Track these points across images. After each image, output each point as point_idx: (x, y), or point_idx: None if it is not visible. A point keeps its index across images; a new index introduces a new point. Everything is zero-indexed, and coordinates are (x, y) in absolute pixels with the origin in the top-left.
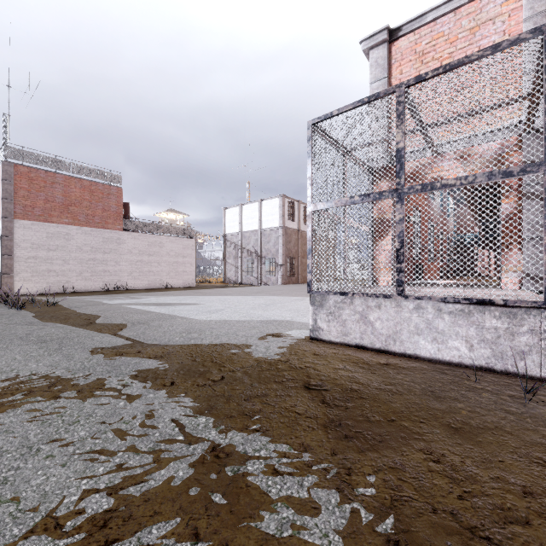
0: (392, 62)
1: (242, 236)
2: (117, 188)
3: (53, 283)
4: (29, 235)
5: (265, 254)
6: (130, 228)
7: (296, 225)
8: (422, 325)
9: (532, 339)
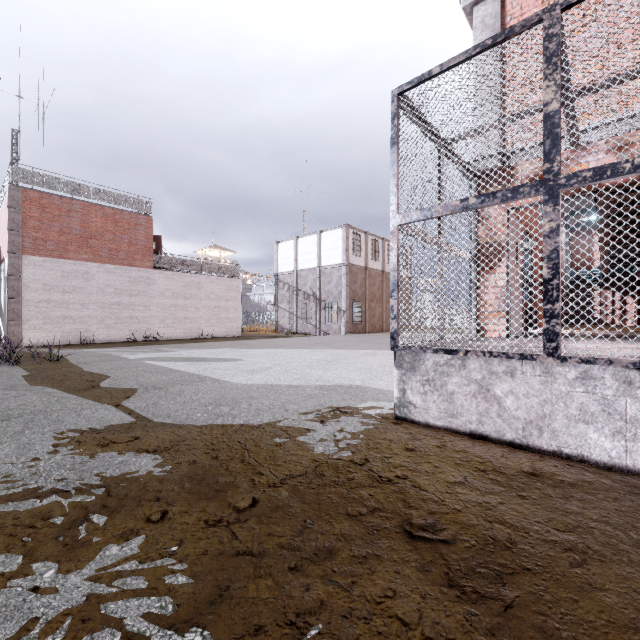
0: (507, 20)
1: (298, 276)
2: (146, 218)
3: (69, 332)
4: (40, 273)
5: (325, 297)
6: (163, 265)
7: (363, 262)
8: (594, 407)
9: None
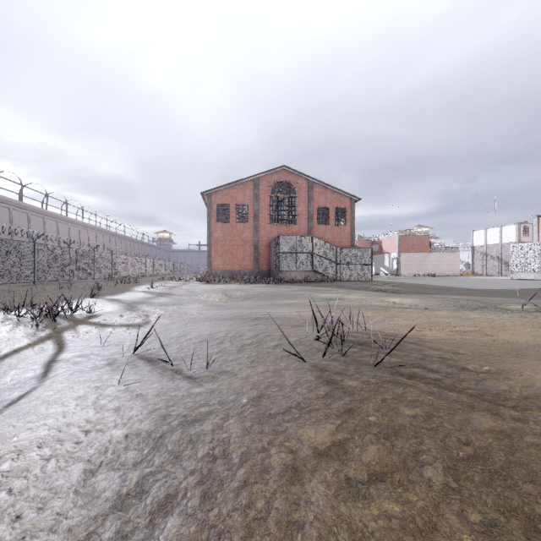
0: (539, 221)
1: (486, 247)
2: (427, 236)
3: (409, 273)
4: (403, 257)
5: (504, 258)
6: (432, 251)
7: (530, 239)
8: (528, 275)
9: (539, 276)
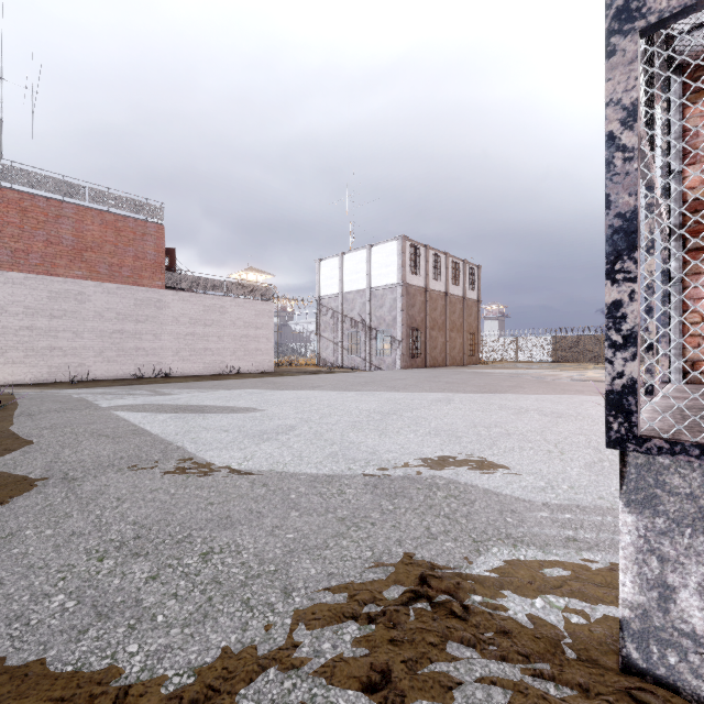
0: None
1: (343, 299)
2: (156, 226)
3: (58, 367)
4: (21, 294)
5: (377, 324)
6: (177, 285)
7: (422, 281)
8: None
9: None
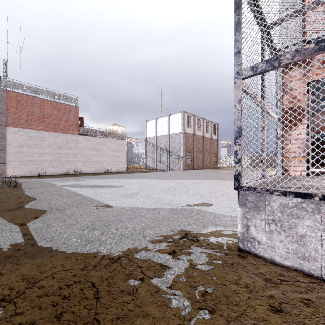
0: None
1: (157, 139)
2: (75, 107)
3: (32, 169)
4: (17, 137)
5: (172, 150)
6: (84, 133)
7: (192, 131)
8: None
9: None
